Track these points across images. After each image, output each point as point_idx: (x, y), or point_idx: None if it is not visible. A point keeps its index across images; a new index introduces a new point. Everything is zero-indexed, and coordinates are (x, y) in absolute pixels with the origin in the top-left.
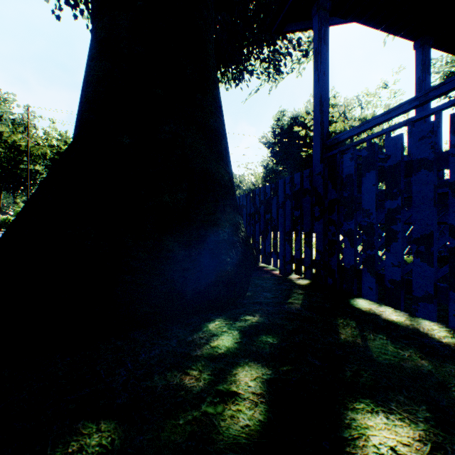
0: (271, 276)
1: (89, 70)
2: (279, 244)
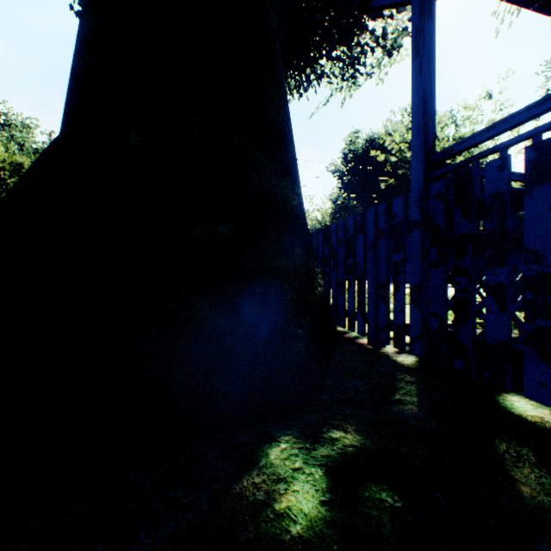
0: (357, 349)
1: (78, 30)
2: (368, 302)
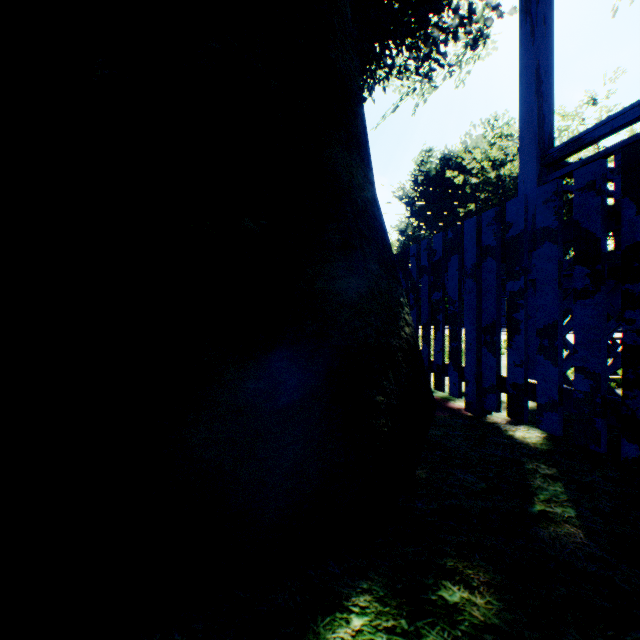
0: (451, 417)
1: None
2: (466, 351)
